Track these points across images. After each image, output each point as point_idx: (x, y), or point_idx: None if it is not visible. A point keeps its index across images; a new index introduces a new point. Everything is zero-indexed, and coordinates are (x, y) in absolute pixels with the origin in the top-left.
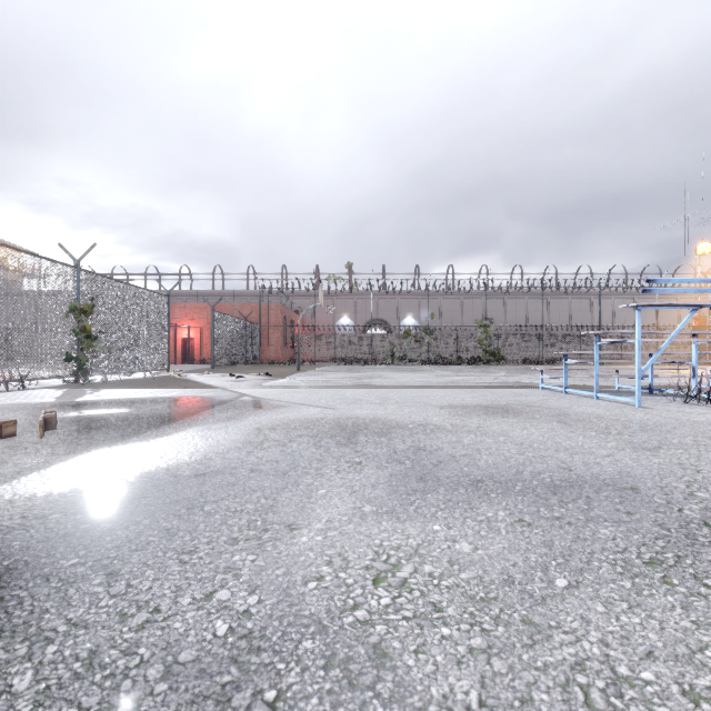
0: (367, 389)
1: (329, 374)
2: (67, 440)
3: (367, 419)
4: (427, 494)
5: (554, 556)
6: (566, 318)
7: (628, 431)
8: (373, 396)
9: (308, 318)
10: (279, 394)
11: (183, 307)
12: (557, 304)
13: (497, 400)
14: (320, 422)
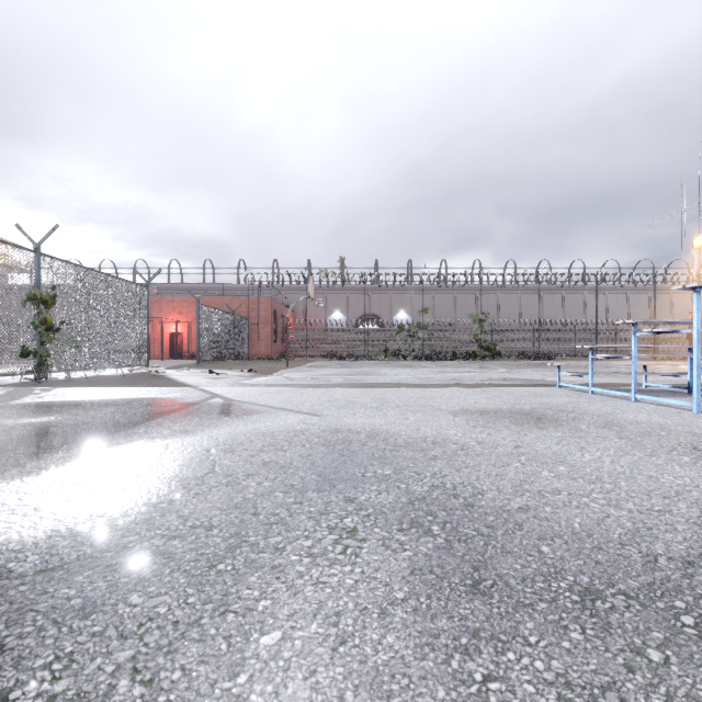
0: (360, 388)
1: (319, 371)
2: None
3: (362, 432)
4: (505, 652)
5: None
6: (559, 313)
7: None
8: (368, 397)
9: (299, 313)
10: (257, 395)
11: (171, 301)
12: (550, 299)
13: (517, 402)
14: (299, 438)
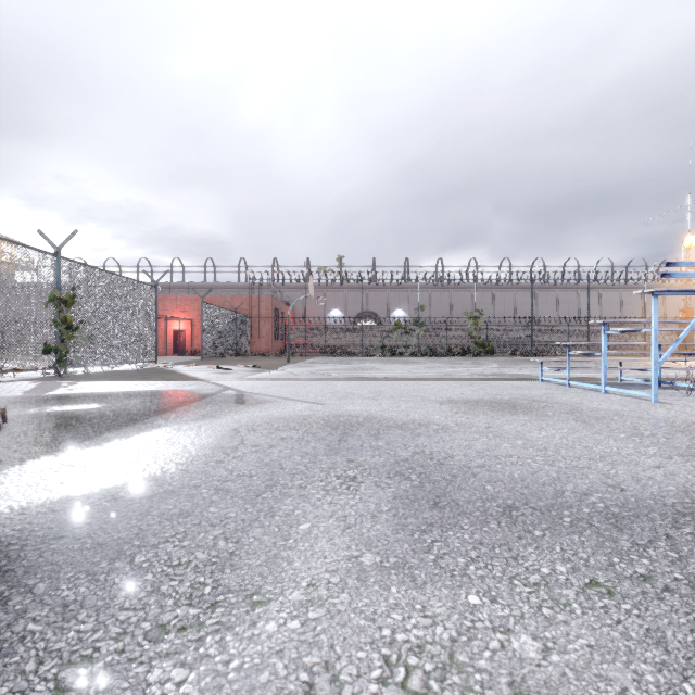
0: (358, 382)
1: (319, 366)
2: (5, 445)
3: (360, 417)
4: (447, 532)
5: (681, 668)
6: (553, 310)
7: (661, 432)
8: (366, 389)
9: (299, 310)
10: (265, 388)
11: (174, 299)
12: (544, 297)
13: (498, 394)
14: (307, 421)
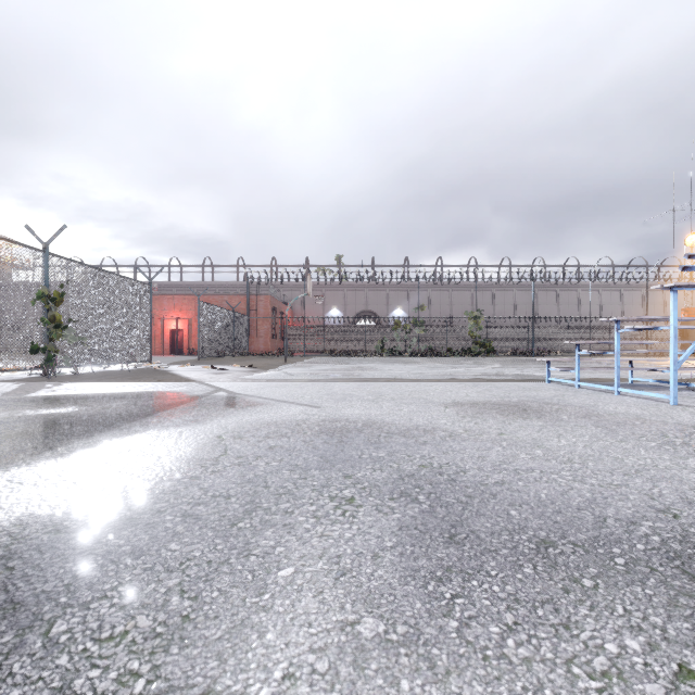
0: (357, 382)
1: (317, 366)
2: None
3: (359, 422)
4: (470, 581)
5: None
6: (553, 310)
7: (694, 440)
8: (365, 390)
9: (297, 310)
10: (259, 389)
11: (172, 298)
12: (545, 297)
13: (506, 396)
14: (301, 427)
